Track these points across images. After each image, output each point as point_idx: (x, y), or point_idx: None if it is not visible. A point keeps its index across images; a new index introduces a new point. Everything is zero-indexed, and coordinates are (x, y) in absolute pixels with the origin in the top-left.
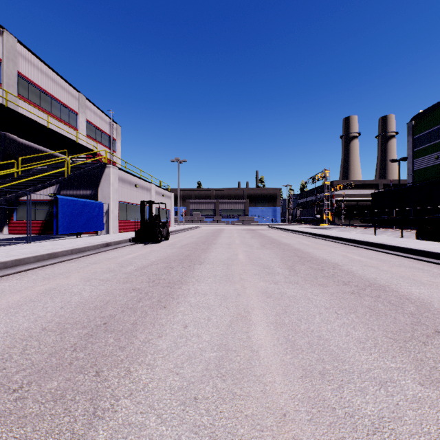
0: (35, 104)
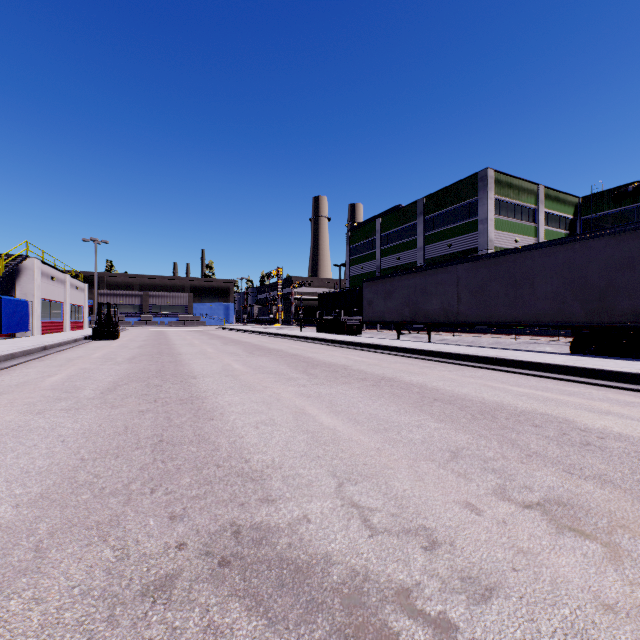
0: None
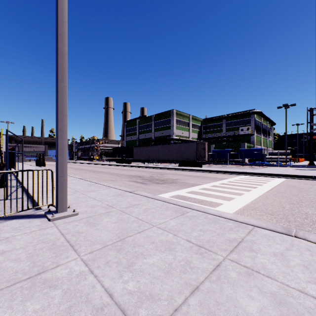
0: None
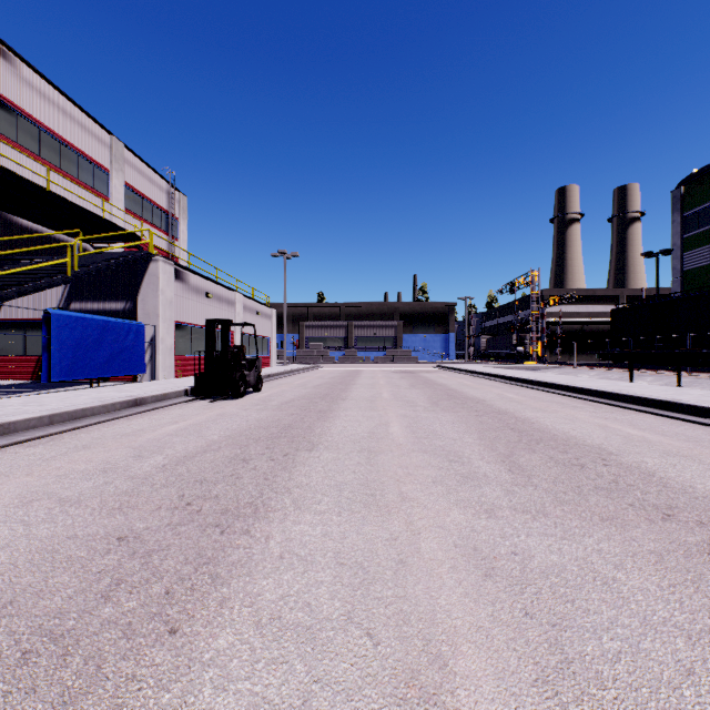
0: (30, 151)
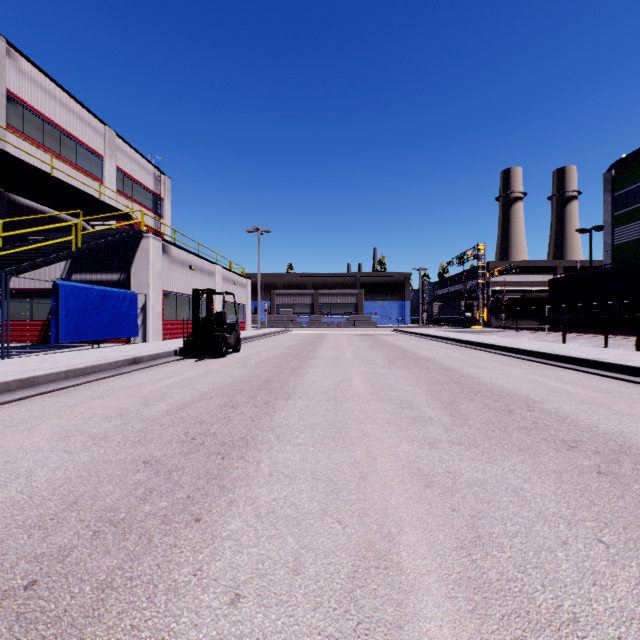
0: (35, 140)
